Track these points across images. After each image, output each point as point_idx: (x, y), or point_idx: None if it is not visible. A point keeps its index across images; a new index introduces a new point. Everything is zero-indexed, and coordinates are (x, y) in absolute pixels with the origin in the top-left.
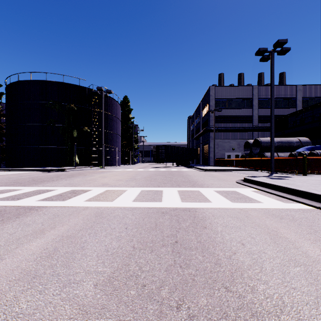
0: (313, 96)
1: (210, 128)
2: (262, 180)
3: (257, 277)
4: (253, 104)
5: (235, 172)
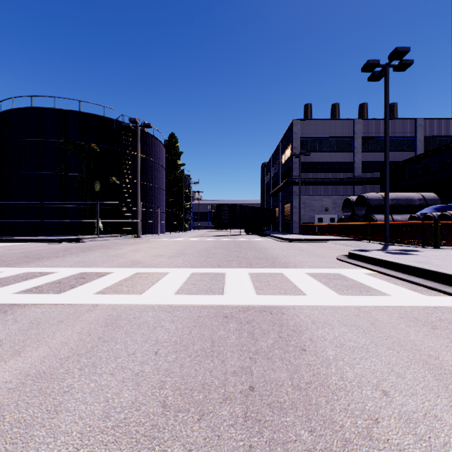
0: (439, 135)
1: (294, 180)
2: (379, 256)
3: None
4: (355, 145)
5: (332, 243)
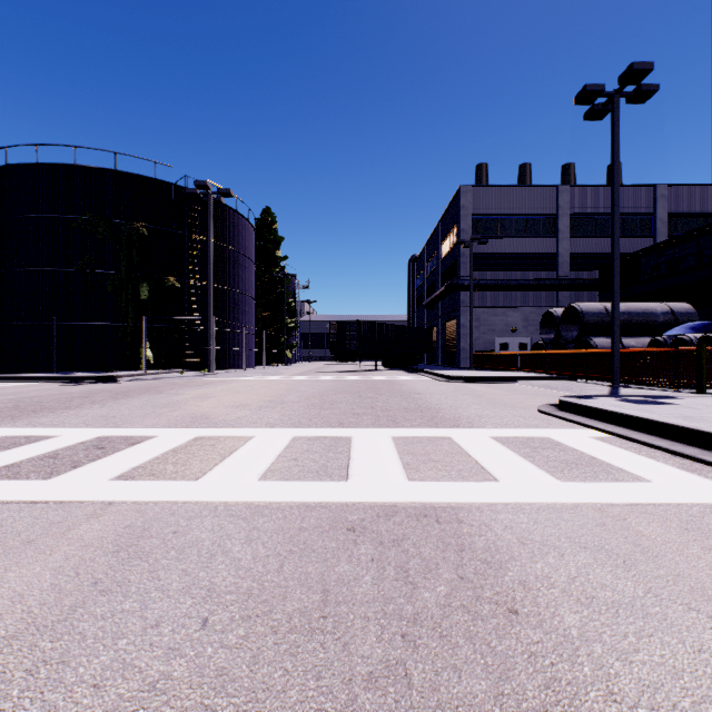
0: (693, 211)
1: (462, 282)
2: (613, 407)
3: None
4: (559, 227)
5: (525, 384)
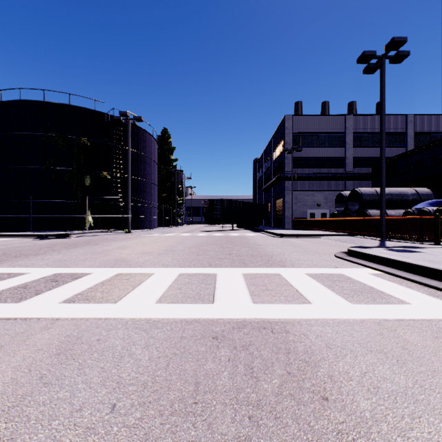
0: (430, 131)
1: (286, 175)
2: (383, 254)
3: None
4: (346, 140)
5: (326, 239)
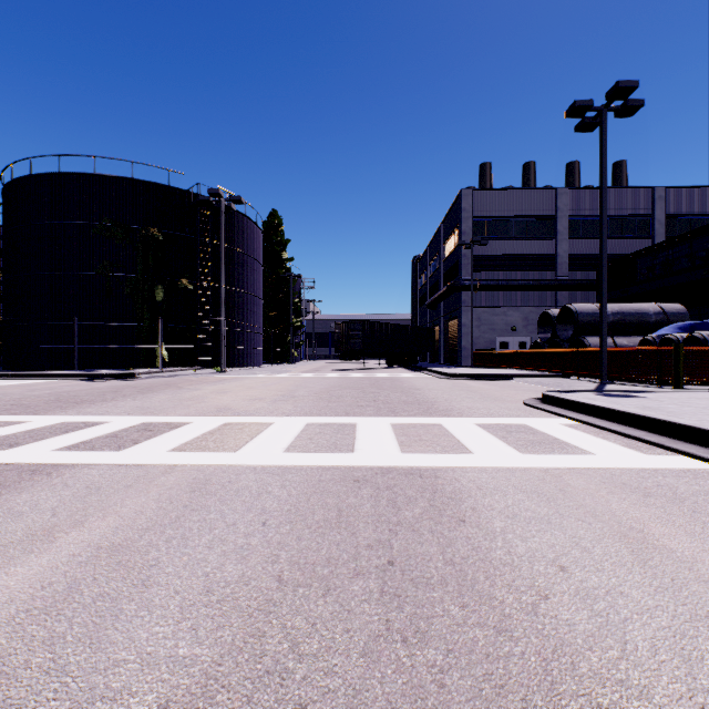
0: (691, 212)
1: (463, 283)
2: (586, 399)
3: (616, 673)
4: (558, 228)
5: (520, 381)
